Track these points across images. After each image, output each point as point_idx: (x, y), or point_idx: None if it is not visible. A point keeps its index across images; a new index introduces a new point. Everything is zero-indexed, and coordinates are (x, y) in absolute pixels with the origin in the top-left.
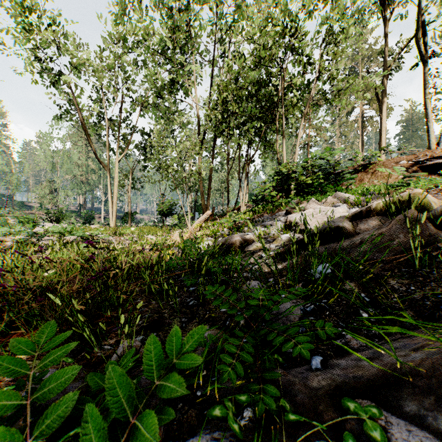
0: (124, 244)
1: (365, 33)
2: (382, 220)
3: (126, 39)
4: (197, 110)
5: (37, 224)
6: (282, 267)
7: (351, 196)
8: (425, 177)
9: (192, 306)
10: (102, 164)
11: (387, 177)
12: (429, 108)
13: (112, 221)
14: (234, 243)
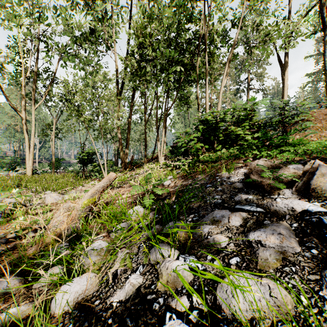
0: None
1: None
2: None
3: None
4: (115, 61)
5: None
6: None
7: None
8: None
9: None
10: (17, 112)
11: (321, 130)
12: None
13: (28, 169)
14: None
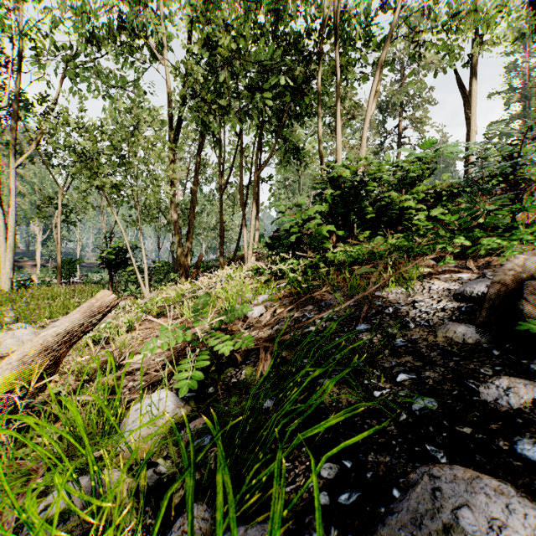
0: None
1: None
2: None
3: None
4: (167, 80)
5: None
6: None
7: None
8: None
9: None
10: None
11: None
12: None
13: (4, 279)
14: None
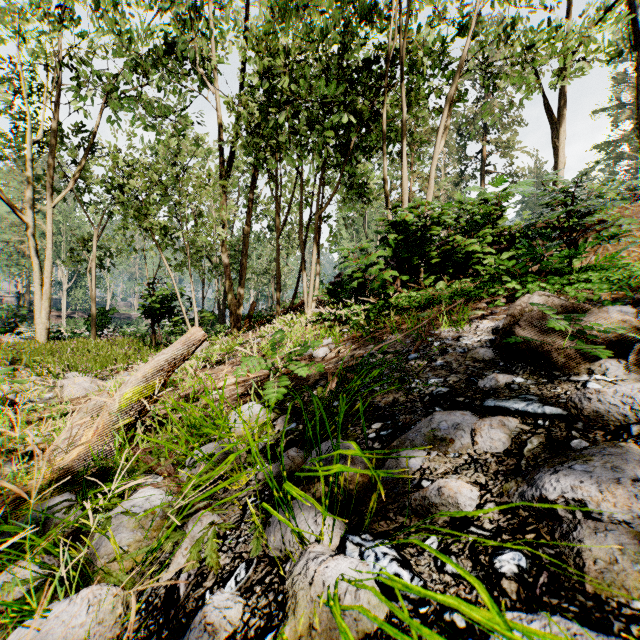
0: None
1: None
2: None
3: None
4: (218, 110)
5: None
6: None
7: None
8: None
9: None
10: (17, 212)
11: None
12: None
13: (39, 330)
14: None
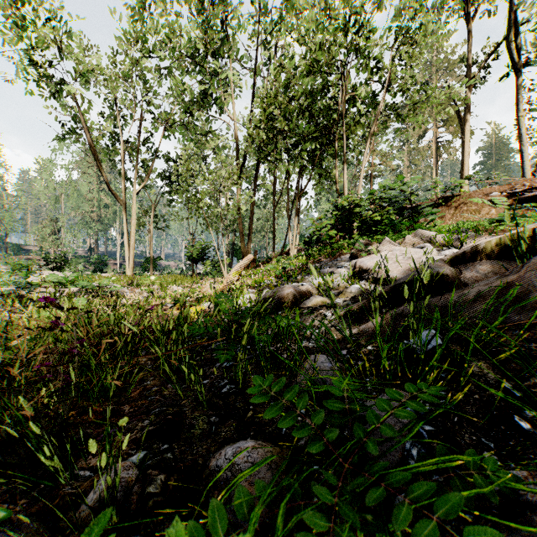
0: (141, 297)
1: (448, 31)
2: (495, 265)
3: (146, 39)
4: (236, 130)
5: (32, 271)
6: (358, 332)
7: (437, 235)
8: (536, 209)
9: (227, 395)
10: (116, 197)
11: (475, 213)
12: (523, 128)
13: (128, 268)
14: (285, 297)
